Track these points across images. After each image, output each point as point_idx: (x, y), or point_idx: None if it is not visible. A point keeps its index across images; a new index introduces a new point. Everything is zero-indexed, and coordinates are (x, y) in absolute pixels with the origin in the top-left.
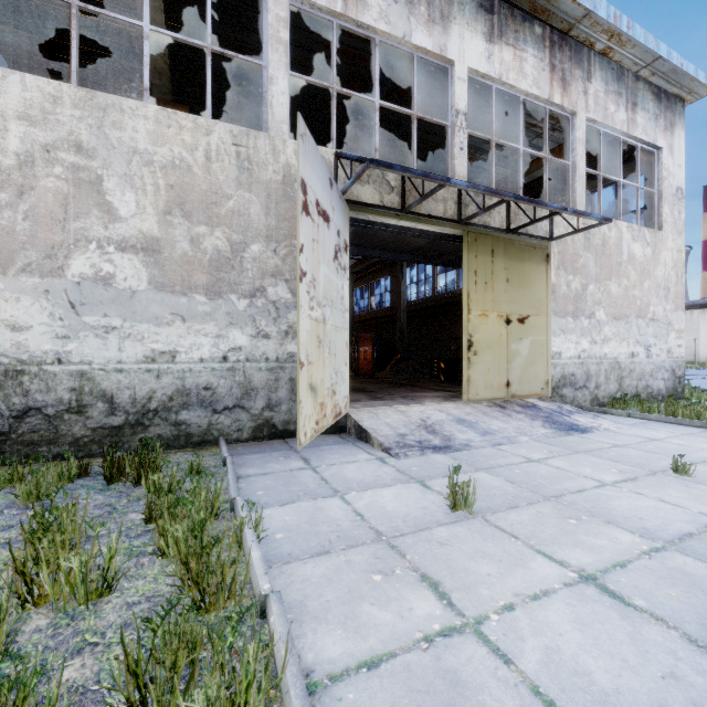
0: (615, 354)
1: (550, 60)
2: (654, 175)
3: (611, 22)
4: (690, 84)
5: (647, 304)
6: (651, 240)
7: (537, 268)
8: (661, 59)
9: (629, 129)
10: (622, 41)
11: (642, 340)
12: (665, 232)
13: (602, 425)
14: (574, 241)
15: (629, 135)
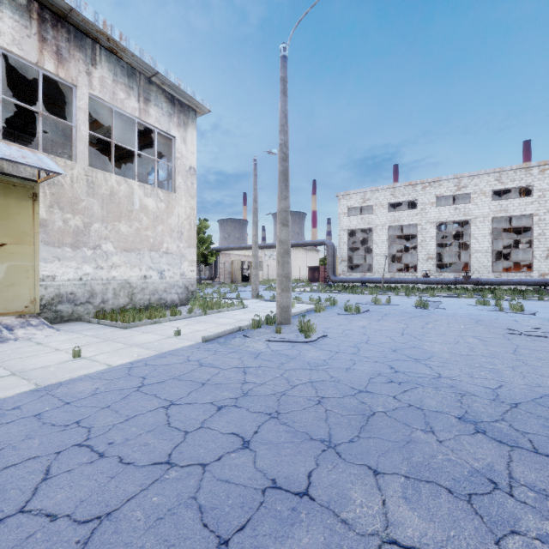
0: (126, 276)
1: (40, 31)
2: (172, 154)
3: (100, 27)
4: (193, 101)
5: (161, 242)
6: (165, 198)
7: (19, 204)
8: (160, 74)
9: (141, 116)
10: (121, 47)
11: (156, 267)
12: (179, 194)
13: (33, 335)
14: (75, 187)
15: (143, 120)
